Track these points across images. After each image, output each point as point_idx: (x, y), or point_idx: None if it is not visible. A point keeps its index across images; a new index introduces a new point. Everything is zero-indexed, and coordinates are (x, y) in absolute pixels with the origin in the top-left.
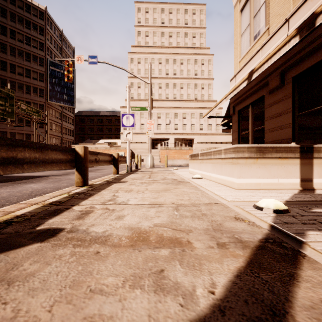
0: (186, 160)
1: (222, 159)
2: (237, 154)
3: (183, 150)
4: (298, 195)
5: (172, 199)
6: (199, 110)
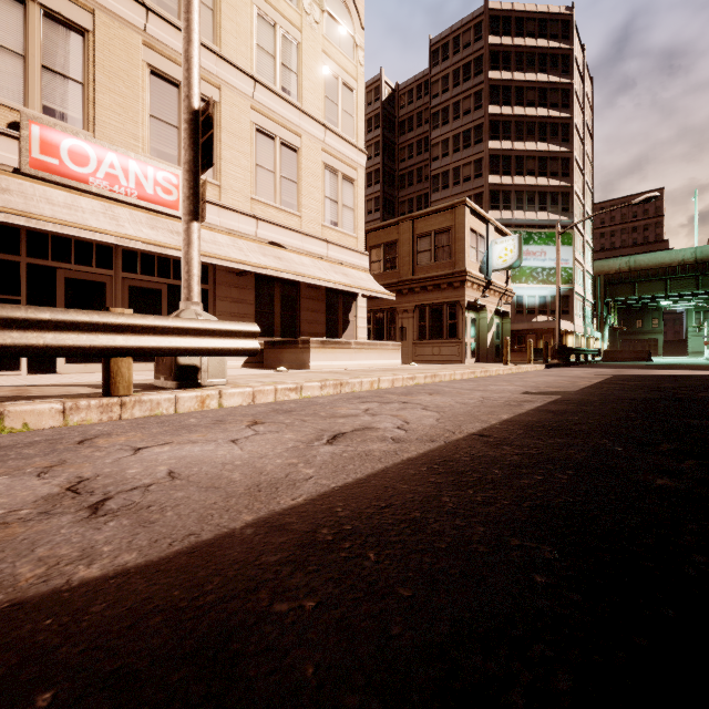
0: None
1: None
2: None
3: None
4: None
5: None
6: None
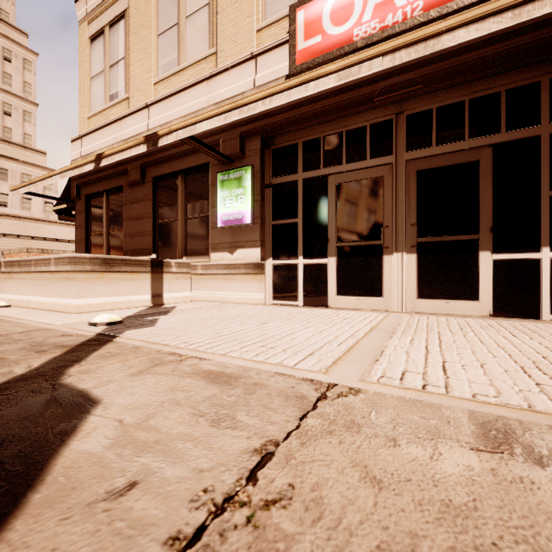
0: None
1: (51, 273)
2: (75, 267)
3: None
4: (144, 310)
5: None
6: None
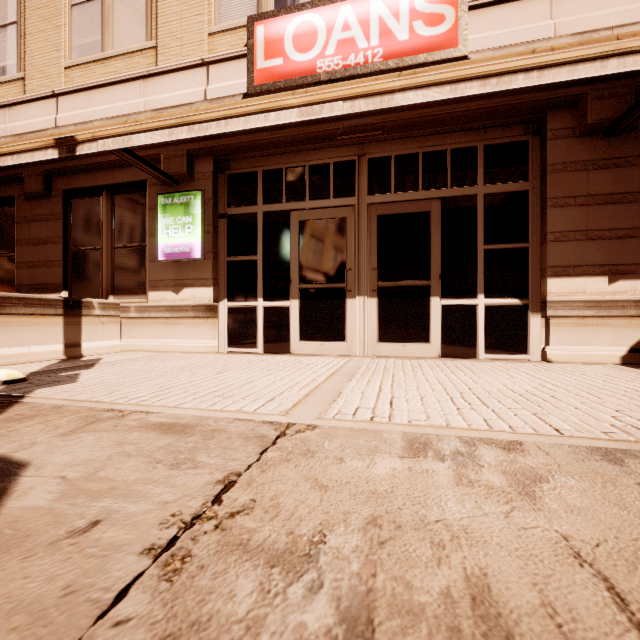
0: None
1: None
2: None
3: None
4: (56, 365)
5: None
6: None
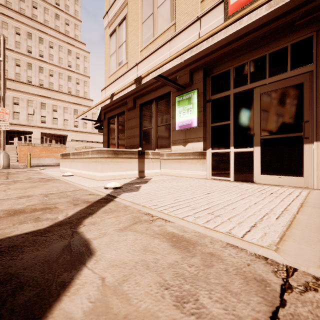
0: (58, 159)
1: (89, 159)
2: (100, 155)
3: (54, 148)
4: (134, 180)
5: (41, 192)
6: (74, 106)
